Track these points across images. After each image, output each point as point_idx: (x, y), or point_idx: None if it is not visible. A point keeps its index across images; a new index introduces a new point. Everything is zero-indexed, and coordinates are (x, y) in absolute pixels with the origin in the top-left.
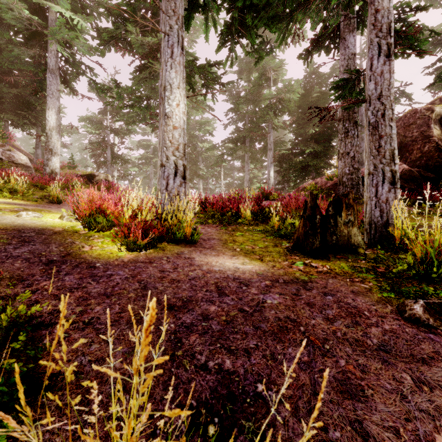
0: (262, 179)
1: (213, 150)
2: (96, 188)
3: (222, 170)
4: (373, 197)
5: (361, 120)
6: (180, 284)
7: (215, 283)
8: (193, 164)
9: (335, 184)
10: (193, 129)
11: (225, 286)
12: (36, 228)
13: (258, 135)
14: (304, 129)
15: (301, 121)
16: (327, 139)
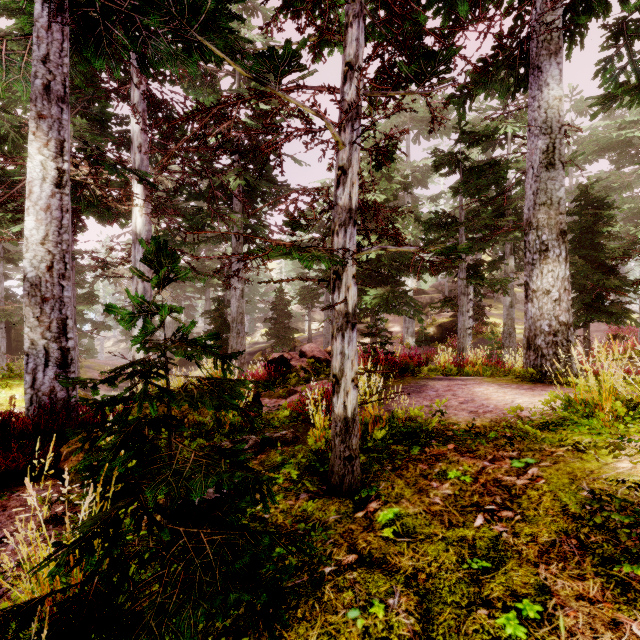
0: None
1: None
2: None
3: None
4: (639, 335)
5: None
6: None
7: None
8: None
9: None
10: None
11: None
12: None
13: None
14: None
15: None
16: None
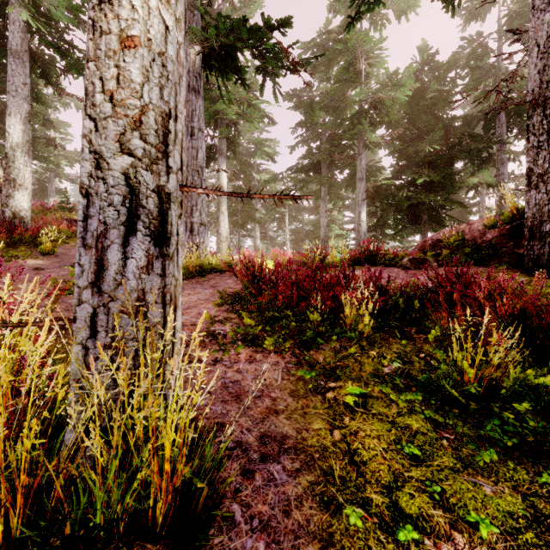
0: (341, 223)
1: (274, 182)
2: None
3: (286, 211)
4: None
5: (500, 133)
6: None
7: None
8: (246, 203)
9: (505, 235)
10: (247, 155)
11: None
12: None
13: (343, 158)
14: (415, 147)
15: (407, 136)
16: (448, 162)
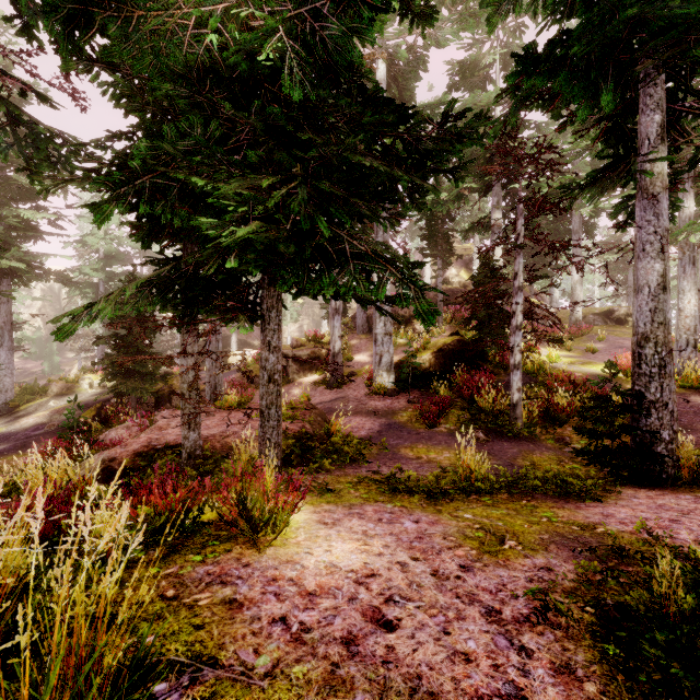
0: None
1: None
2: (629, 353)
3: None
4: None
5: None
6: None
7: (691, 404)
8: None
9: None
10: None
11: (696, 406)
12: (601, 375)
13: None
14: None
15: None
16: None
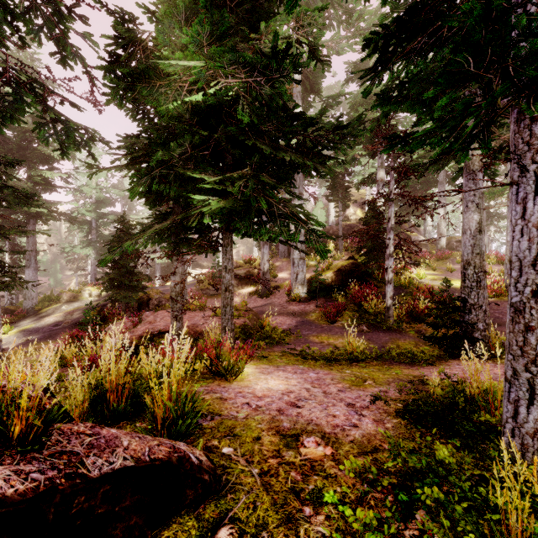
0: None
1: None
2: None
3: None
4: None
5: None
6: (499, 307)
7: None
8: None
9: None
10: None
11: None
12: (453, 288)
13: None
14: None
15: None
16: None
